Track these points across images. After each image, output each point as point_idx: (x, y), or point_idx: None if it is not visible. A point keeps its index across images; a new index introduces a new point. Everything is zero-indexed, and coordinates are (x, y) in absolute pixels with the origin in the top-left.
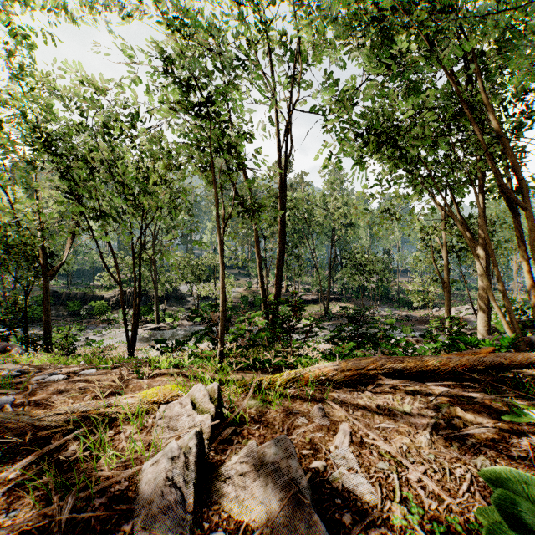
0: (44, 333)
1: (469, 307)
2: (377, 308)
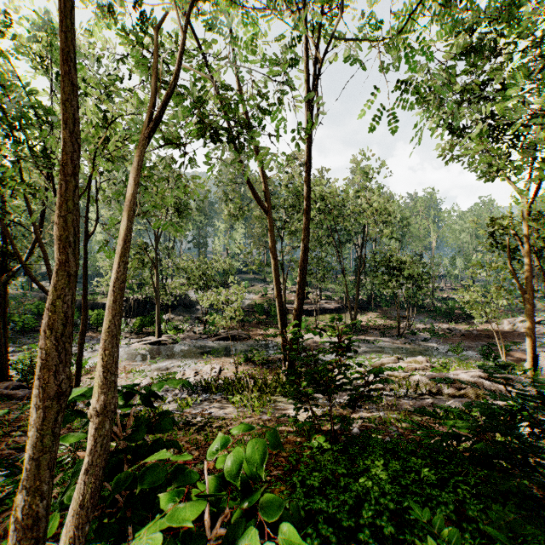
0: None
1: (523, 319)
2: (413, 320)
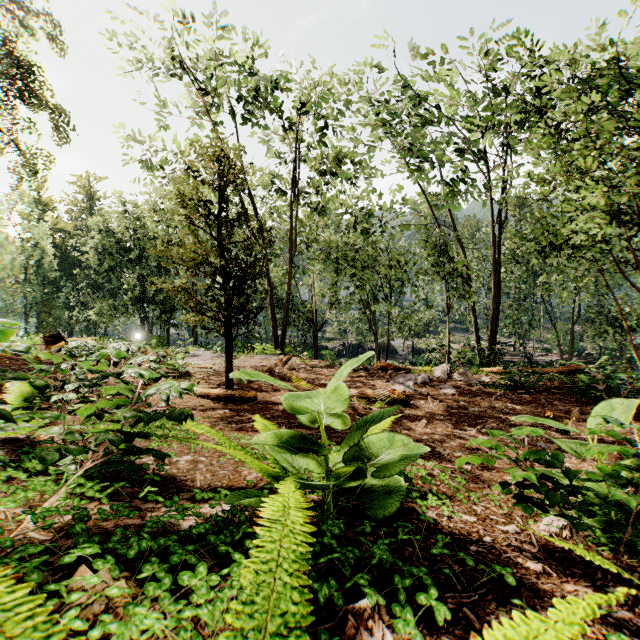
0: None
1: None
2: None
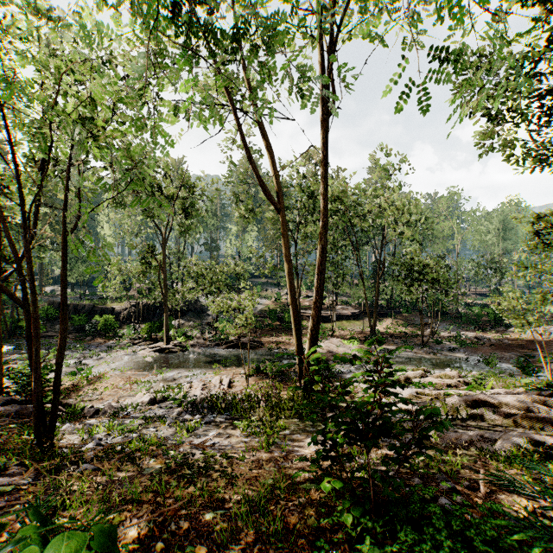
0: None
1: None
2: (437, 328)
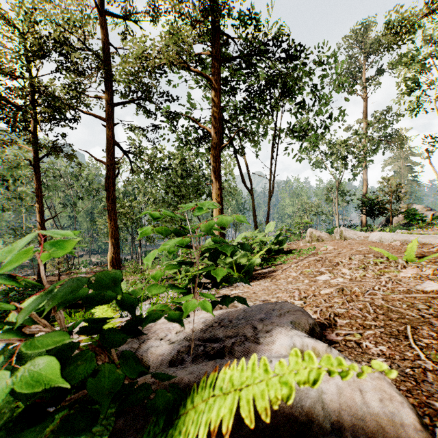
0: None
1: None
2: None
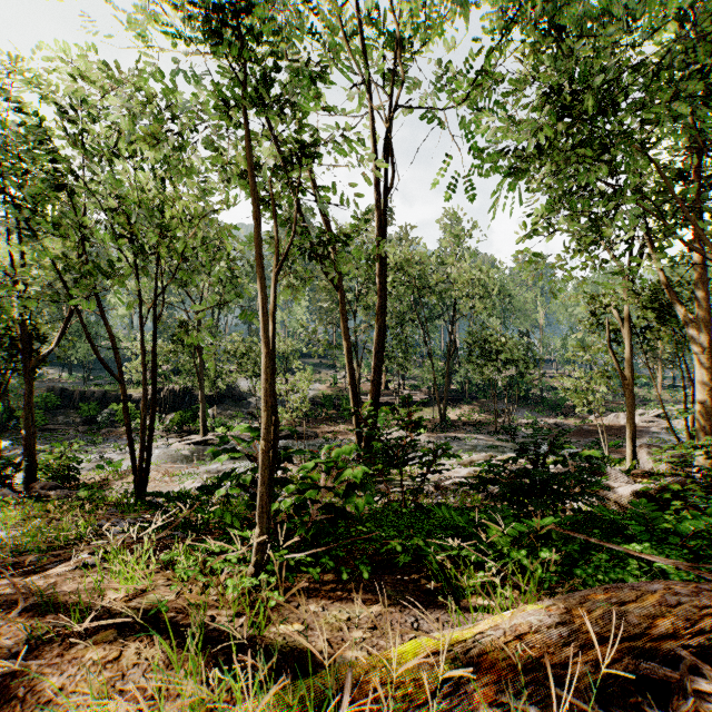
0: (26, 454)
1: (644, 411)
2: (514, 413)
